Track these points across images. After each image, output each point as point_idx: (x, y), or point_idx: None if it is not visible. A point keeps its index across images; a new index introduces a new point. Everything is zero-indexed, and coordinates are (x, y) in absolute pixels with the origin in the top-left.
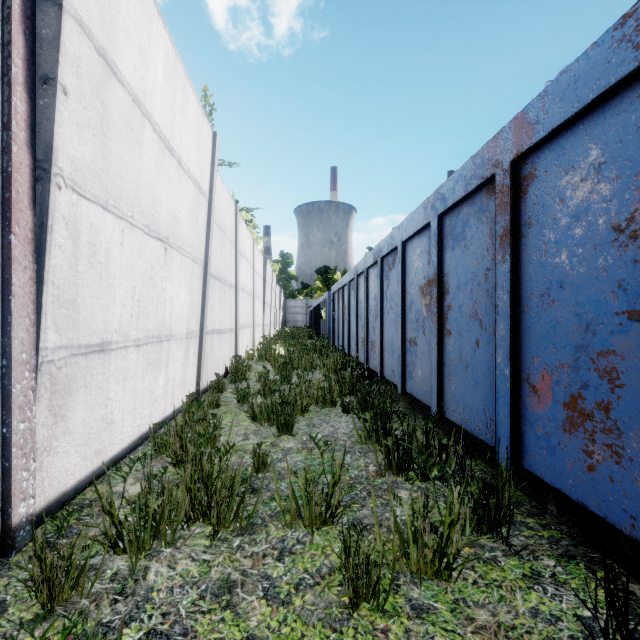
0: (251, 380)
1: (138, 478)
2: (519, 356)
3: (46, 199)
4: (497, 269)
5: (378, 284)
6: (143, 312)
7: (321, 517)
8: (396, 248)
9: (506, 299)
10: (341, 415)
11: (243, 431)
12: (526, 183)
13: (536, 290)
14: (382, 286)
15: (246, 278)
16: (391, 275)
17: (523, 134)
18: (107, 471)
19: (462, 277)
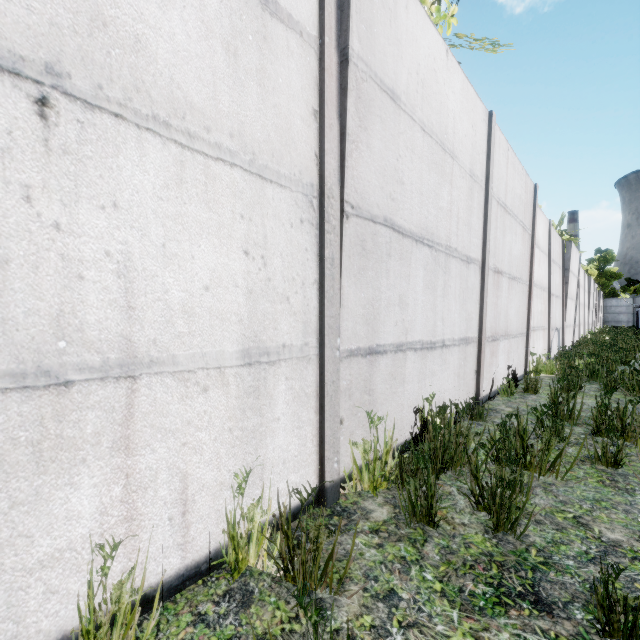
0: None
1: None
2: None
3: (566, 302)
4: None
5: None
6: (569, 319)
7: None
8: None
9: None
10: None
11: None
12: None
13: None
14: None
15: (581, 297)
16: None
17: None
18: None
19: None
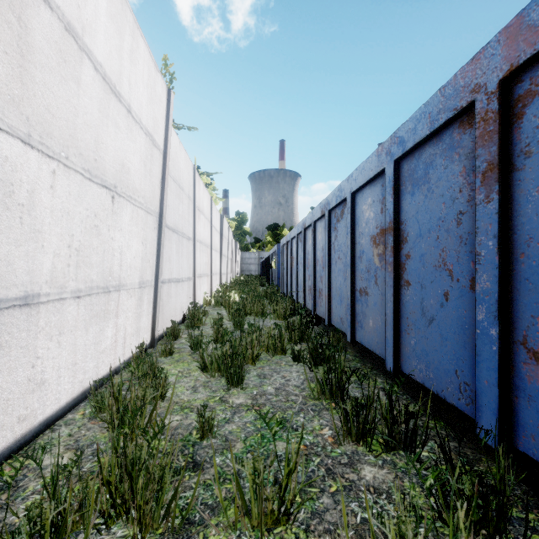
0: (206, 325)
1: (68, 446)
2: (510, 313)
3: None
4: (477, 211)
5: (326, 236)
6: (84, 262)
7: (273, 515)
8: (345, 200)
9: (492, 245)
10: (291, 364)
11: (192, 383)
12: (521, 104)
13: (538, 233)
14: (330, 237)
15: (204, 232)
16: (339, 226)
17: (520, 42)
18: (37, 436)
19: (425, 224)
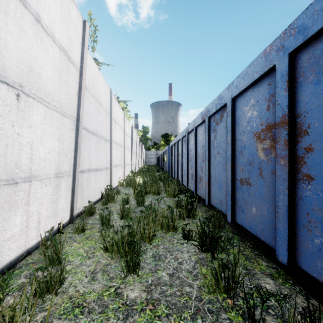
0: (117, 202)
1: None
2: None
3: None
4: None
5: (206, 136)
6: None
7: None
8: (224, 106)
9: None
10: (182, 242)
11: (93, 266)
12: None
13: None
14: (209, 137)
15: (119, 136)
16: (218, 128)
17: None
18: None
19: None
